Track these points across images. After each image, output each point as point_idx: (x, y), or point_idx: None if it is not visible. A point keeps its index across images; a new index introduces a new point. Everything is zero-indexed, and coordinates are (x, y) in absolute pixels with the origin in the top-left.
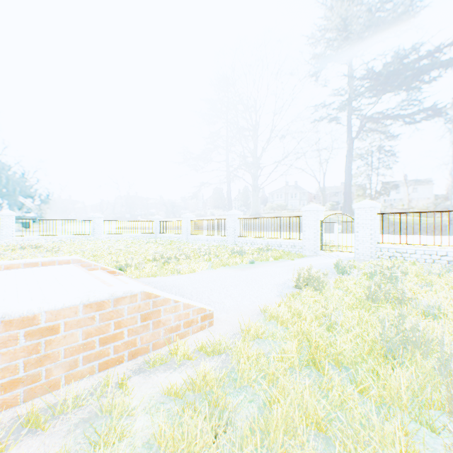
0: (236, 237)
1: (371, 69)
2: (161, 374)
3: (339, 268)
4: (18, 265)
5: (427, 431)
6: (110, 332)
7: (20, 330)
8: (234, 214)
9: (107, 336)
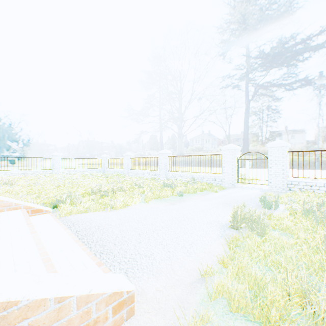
0: (167, 171)
1: (265, 48)
2: None
3: (266, 203)
4: None
5: None
6: None
7: None
8: (165, 152)
9: None
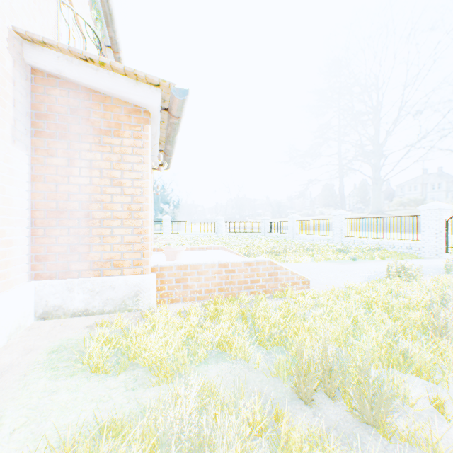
0: (343, 237)
1: None
2: (279, 300)
3: (448, 268)
4: (195, 248)
5: (425, 337)
6: (254, 278)
7: (223, 268)
8: (340, 214)
9: (253, 279)
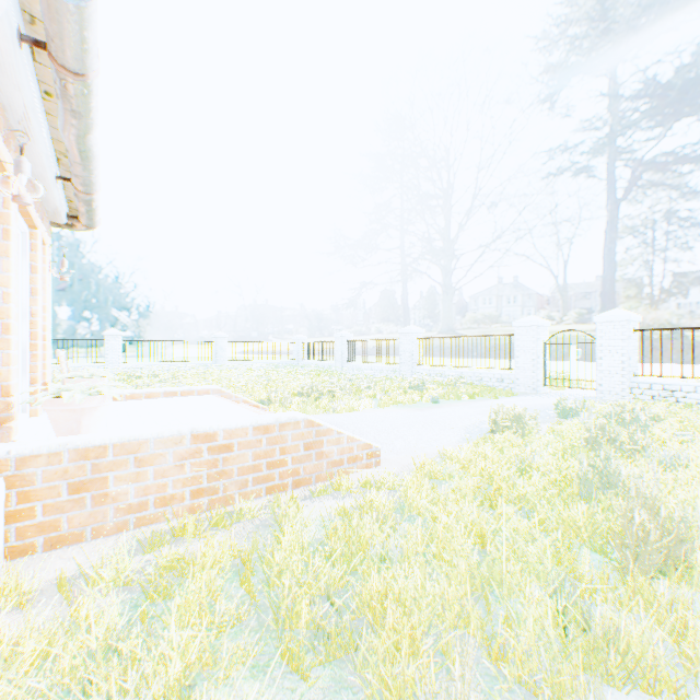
0: (414, 366)
1: (646, 86)
2: (326, 501)
3: (561, 410)
4: (157, 393)
5: (598, 557)
6: (276, 457)
7: (204, 444)
8: (411, 331)
9: (273, 461)
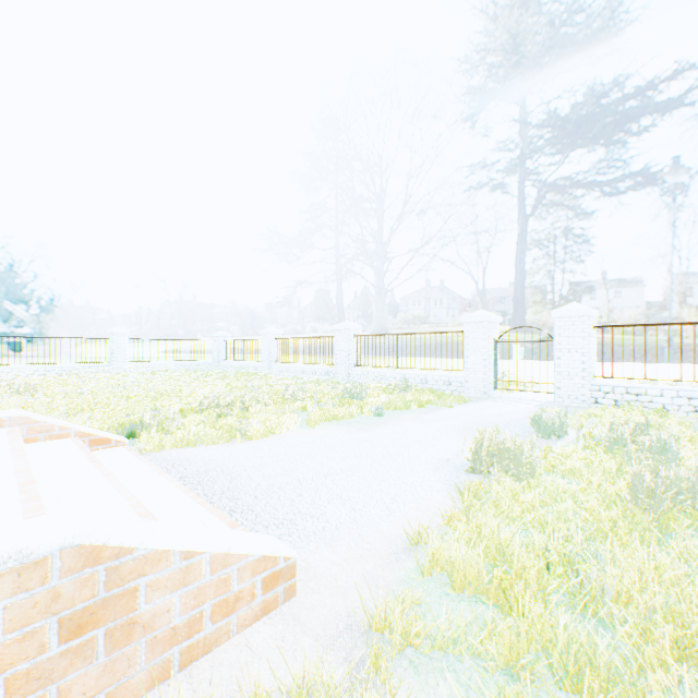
0: (351, 367)
1: (558, 107)
2: None
3: (542, 426)
4: None
5: None
6: None
7: None
8: (348, 328)
9: None
